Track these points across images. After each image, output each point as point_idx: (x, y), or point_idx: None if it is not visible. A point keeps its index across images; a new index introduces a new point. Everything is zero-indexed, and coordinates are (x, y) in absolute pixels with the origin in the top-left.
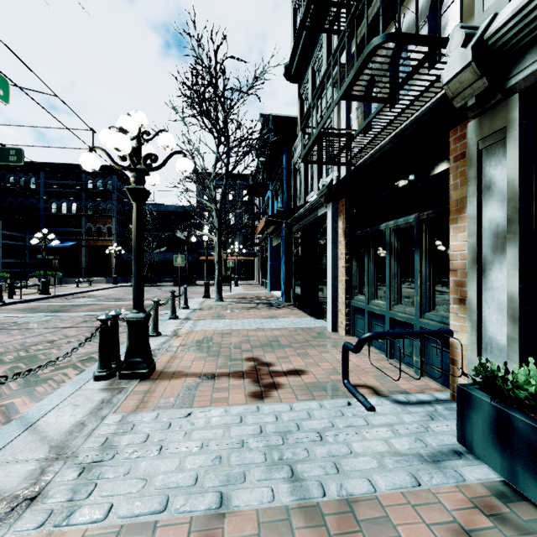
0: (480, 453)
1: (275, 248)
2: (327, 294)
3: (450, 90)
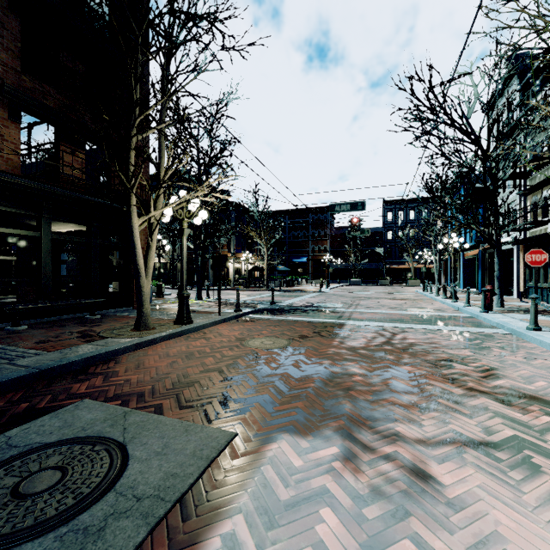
0: (549, 303)
1: (467, 260)
2: (514, 283)
3: (549, 234)
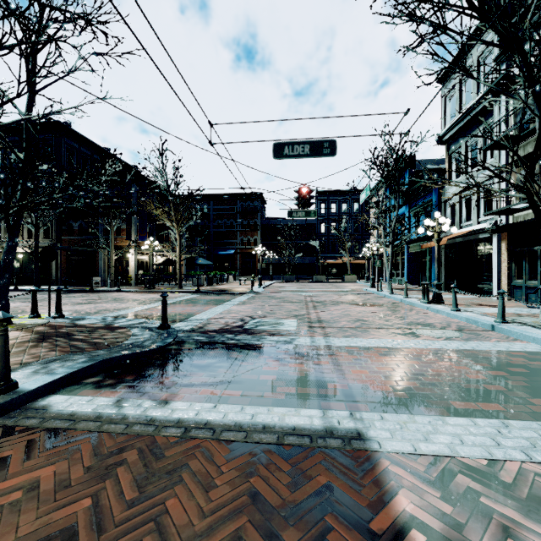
0: None
1: (411, 254)
2: (493, 280)
3: None
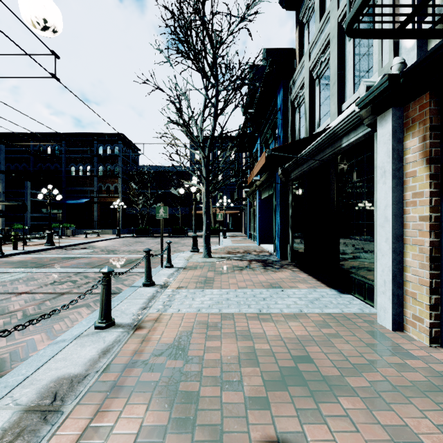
0: None
1: (264, 201)
2: (377, 263)
3: None
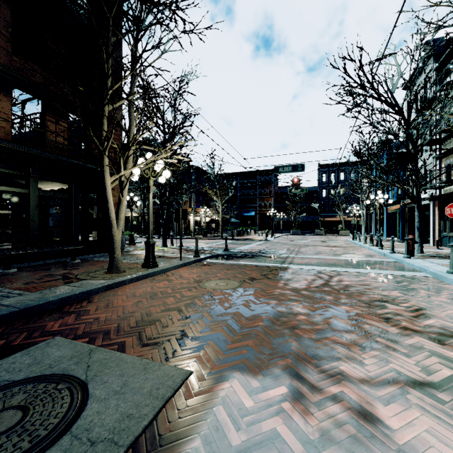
0: None
1: (389, 214)
2: (430, 233)
3: None
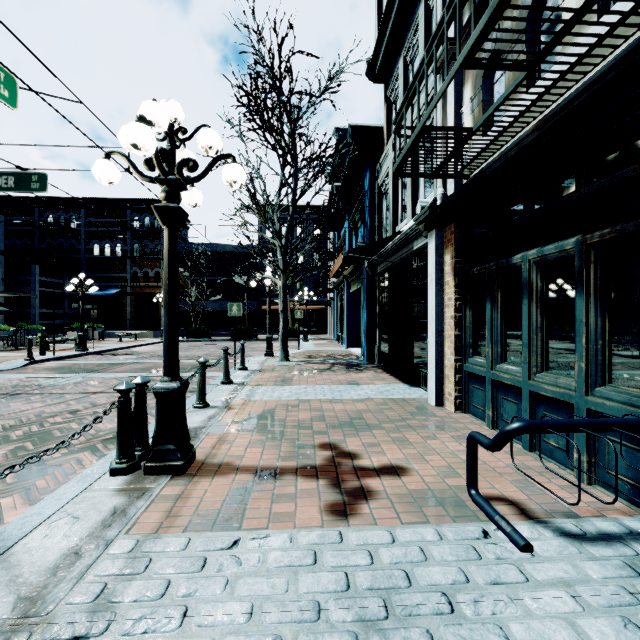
0: None
1: (354, 295)
2: (428, 354)
3: None
